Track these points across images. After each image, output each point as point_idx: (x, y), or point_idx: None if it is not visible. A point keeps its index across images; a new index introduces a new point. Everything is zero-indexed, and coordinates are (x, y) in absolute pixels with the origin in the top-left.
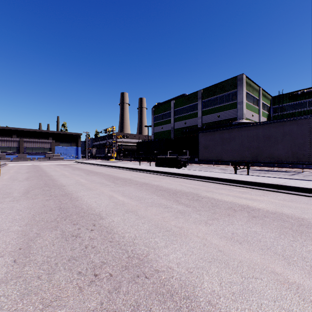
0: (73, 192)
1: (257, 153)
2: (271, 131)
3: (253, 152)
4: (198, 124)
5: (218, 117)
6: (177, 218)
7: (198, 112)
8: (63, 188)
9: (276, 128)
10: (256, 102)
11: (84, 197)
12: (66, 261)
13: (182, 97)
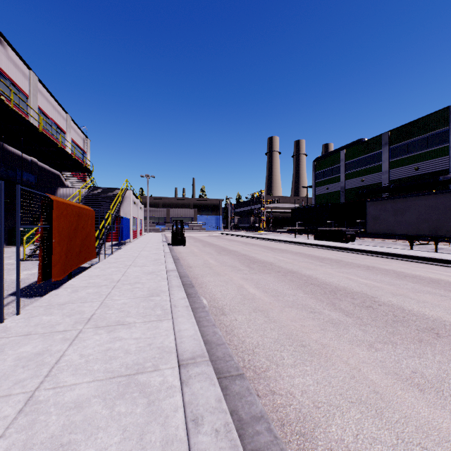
0: (247, 254)
1: (436, 227)
2: None
3: (431, 225)
4: (382, 181)
5: (416, 170)
6: (316, 266)
7: (382, 165)
8: (238, 252)
9: None
10: None
11: (257, 256)
12: (266, 269)
13: (357, 144)
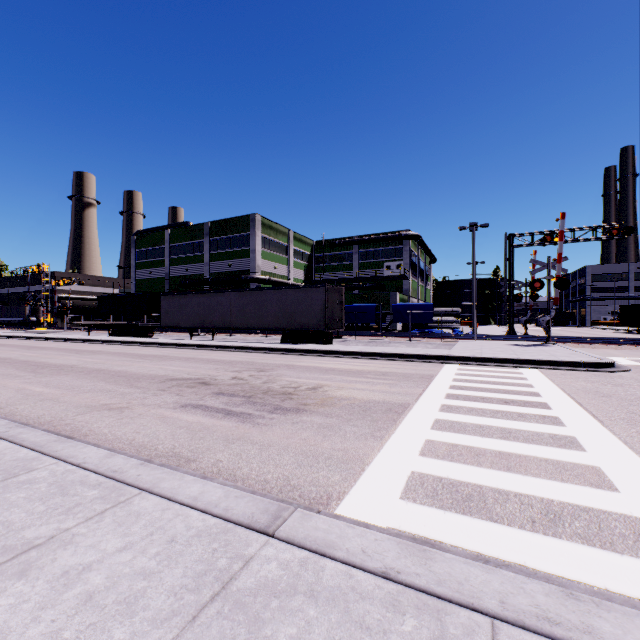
0: None
1: (204, 320)
2: (211, 300)
3: (201, 319)
4: (204, 273)
5: (230, 266)
6: (63, 356)
7: (204, 256)
8: None
9: (214, 298)
10: (283, 249)
11: None
12: None
13: (182, 227)
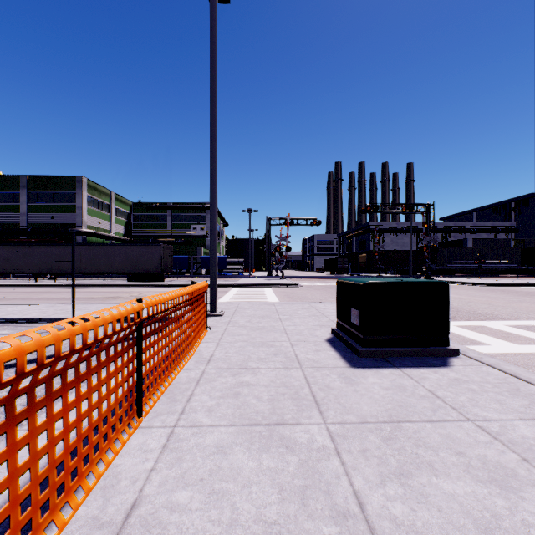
0: None
1: (52, 267)
2: (61, 251)
3: (49, 265)
4: (21, 222)
5: (53, 219)
6: None
7: (21, 206)
8: None
9: (63, 249)
10: (106, 208)
11: None
12: None
13: None
